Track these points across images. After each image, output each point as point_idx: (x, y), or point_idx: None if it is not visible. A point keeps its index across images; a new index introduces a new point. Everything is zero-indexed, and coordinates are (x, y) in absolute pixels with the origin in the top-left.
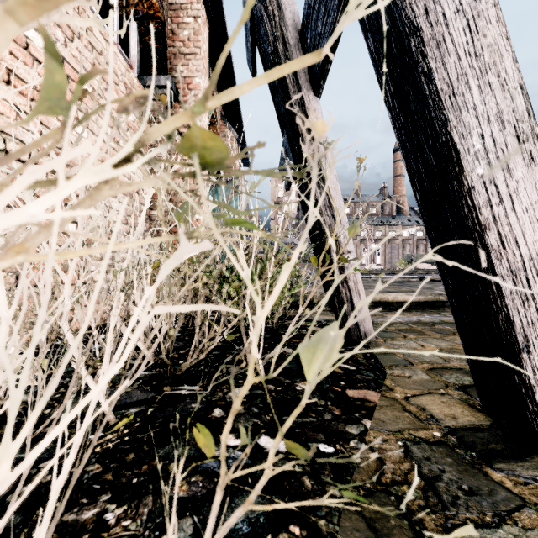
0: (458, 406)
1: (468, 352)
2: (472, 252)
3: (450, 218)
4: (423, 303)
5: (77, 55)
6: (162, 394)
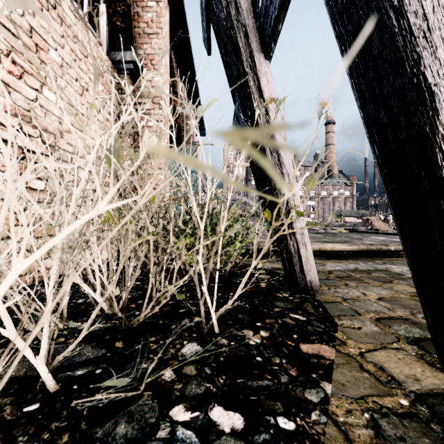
0: (417, 364)
1: (428, 309)
2: (443, 205)
3: (416, 169)
4: (356, 252)
5: (46, 26)
6: (69, 406)
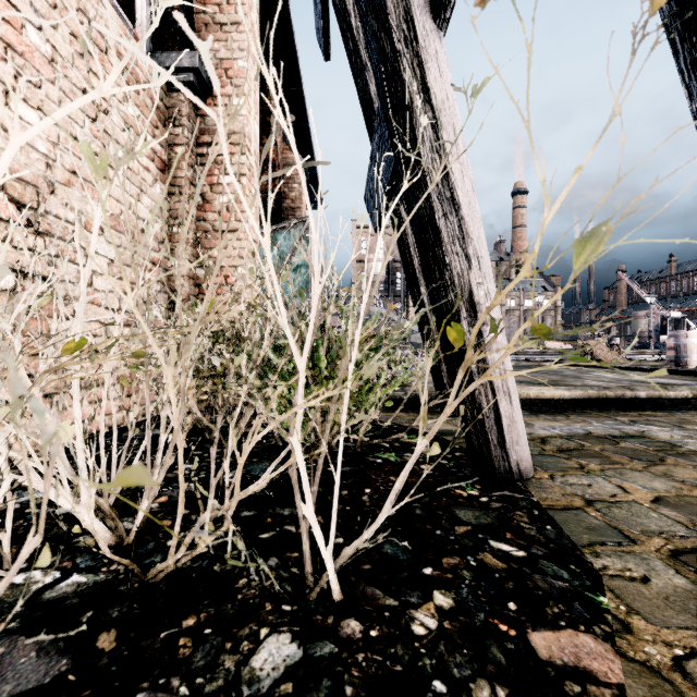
0: None
1: None
2: None
3: None
4: (580, 401)
5: None
6: None
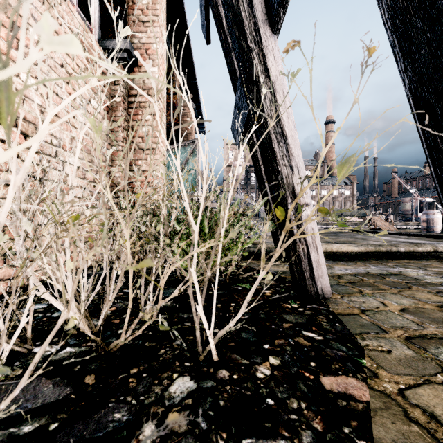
0: None
1: None
2: None
3: None
4: (364, 254)
5: None
6: None
